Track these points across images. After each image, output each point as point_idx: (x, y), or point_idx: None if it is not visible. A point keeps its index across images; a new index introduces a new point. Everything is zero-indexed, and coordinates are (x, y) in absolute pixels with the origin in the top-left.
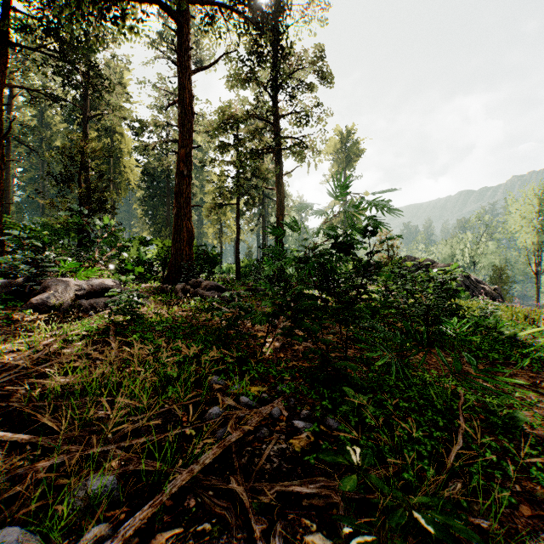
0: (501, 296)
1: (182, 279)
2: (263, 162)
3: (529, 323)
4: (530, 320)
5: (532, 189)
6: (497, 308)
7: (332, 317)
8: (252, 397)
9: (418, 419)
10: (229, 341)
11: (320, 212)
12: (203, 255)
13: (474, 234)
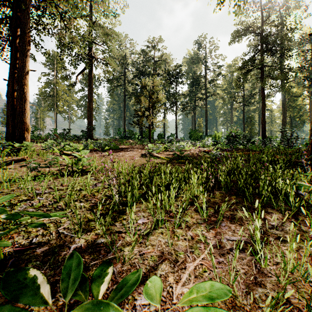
0: None
1: None
2: None
3: None
4: None
5: None
6: None
7: None
8: None
9: None
10: None
11: None
12: None
13: None
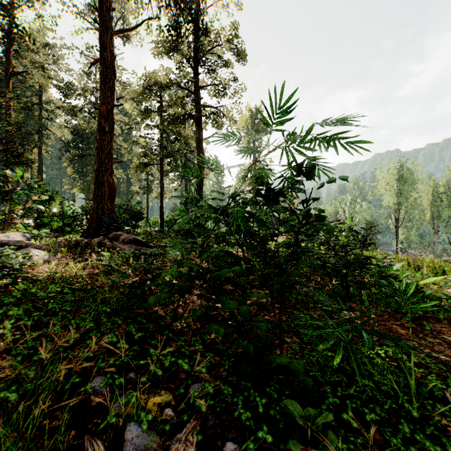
0: (374, 244)
1: (103, 232)
2: (185, 130)
3: (415, 270)
4: (417, 267)
5: (393, 162)
6: (393, 258)
7: (263, 285)
8: (146, 424)
9: (396, 442)
10: (133, 310)
11: (244, 150)
12: (127, 209)
13: (352, 196)
